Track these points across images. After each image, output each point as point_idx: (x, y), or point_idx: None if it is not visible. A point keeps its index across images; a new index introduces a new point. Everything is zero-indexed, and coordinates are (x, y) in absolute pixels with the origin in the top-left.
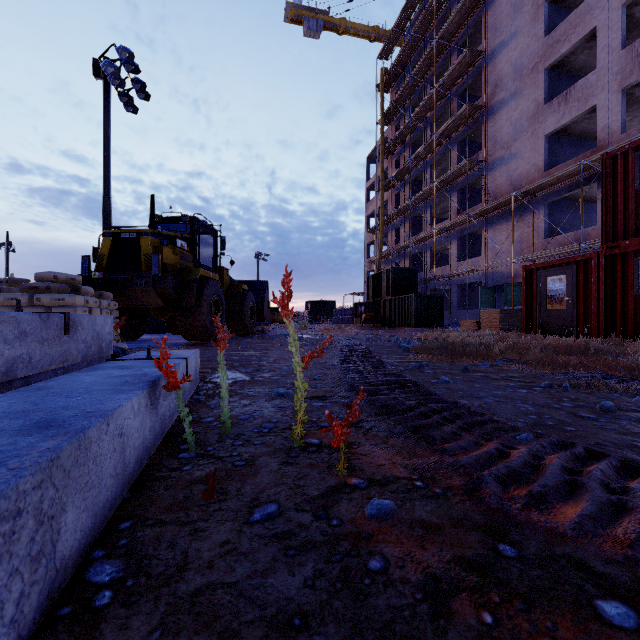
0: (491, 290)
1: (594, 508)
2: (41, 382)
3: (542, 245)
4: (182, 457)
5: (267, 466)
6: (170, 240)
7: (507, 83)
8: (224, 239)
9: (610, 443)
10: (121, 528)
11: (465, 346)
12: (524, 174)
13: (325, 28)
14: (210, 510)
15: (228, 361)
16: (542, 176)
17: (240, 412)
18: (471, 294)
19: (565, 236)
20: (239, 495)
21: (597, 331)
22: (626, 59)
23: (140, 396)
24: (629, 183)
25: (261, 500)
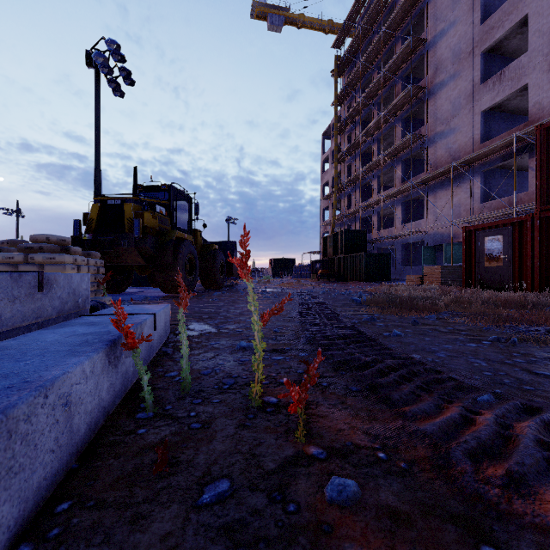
0: (432, 249)
1: None
2: (3, 341)
3: (478, 209)
4: (140, 417)
5: (223, 430)
6: (150, 206)
7: (447, 66)
8: (198, 205)
9: None
10: (57, 511)
11: (412, 300)
12: (462, 146)
13: (286, 23)
14: (157, 487)
15: (198, 313)
16: (478, 148)
17: (203, 366)
18: (414, 252)
19: (499, 201)
20: (191, 467)
21: (532, 286)
22: None
23: (94, 358)
24: None
25: (213, 474)
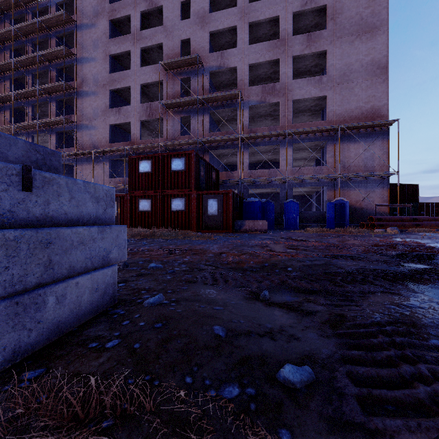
0: None
1: None
2: None
3: (108, 181)
4: None
5: None
6: None
7: (90, 84)
8: None
9: None
10: None
11: None
12: (99, 140)
13: None
14: None
15: None
16: (108, 145)
17: None
18: None
19: (119, 179)
20: None
21: (127, 225)
22: (141, 109)
23: None
24: (137, 170)
25: None
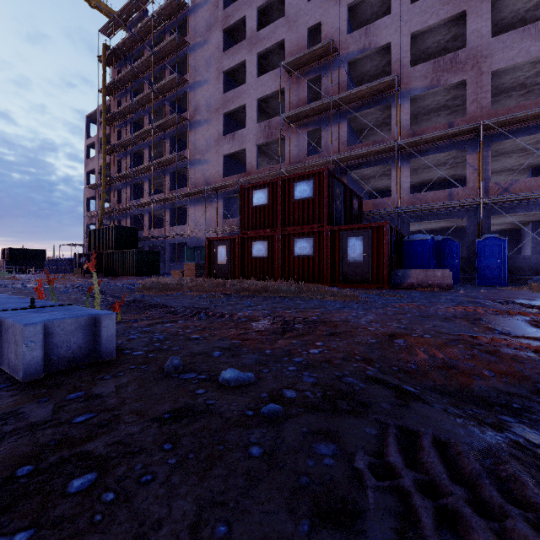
0: (193, 249)
1: (186, 313)
2: None
3: (222, 223)
4: None
5: None
6: None
7: (203, 111)
8: None
9: (204, 307)
10: None
11: (169, 285)
12: (212, 175)
13: None
14: None
15: None
16: (222, 180)
17: None
18: (180, 251)
19: (233, 220)
20: None
21: (238, 276)
22: (258, 130)
23: None
24: (250, 203)
25: None
